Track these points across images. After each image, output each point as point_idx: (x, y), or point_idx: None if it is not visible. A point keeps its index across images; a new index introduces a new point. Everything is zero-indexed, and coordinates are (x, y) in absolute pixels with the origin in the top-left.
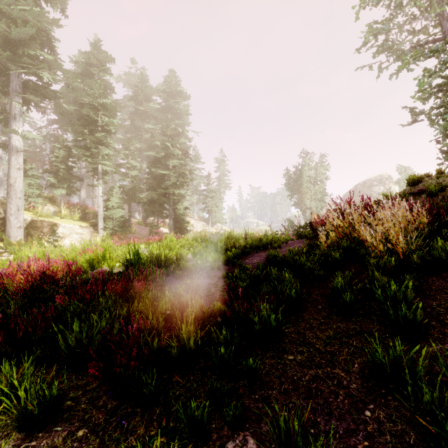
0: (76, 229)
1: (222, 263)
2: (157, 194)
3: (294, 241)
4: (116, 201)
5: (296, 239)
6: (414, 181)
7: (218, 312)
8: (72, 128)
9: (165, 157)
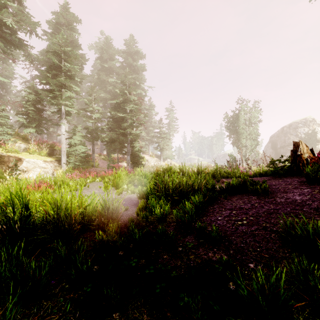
0: (40, 164)
1: (177, 224)
2: (117, 134)
3: (273, 181)
4: (78, 139)
5: (253, 174)
6: None
7: None
8: (43, 76)
9: (124, 103)
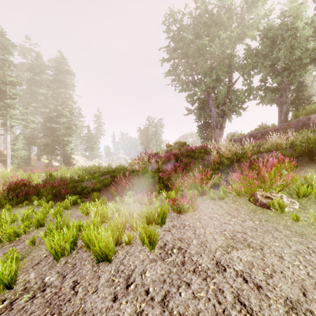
0: None
1: (92, 179)
2: (51, 139)
3: None
4: (21, 145)
5: None
6: (167, 146)
7: (86, 188)
8: None
9: (57, 115)
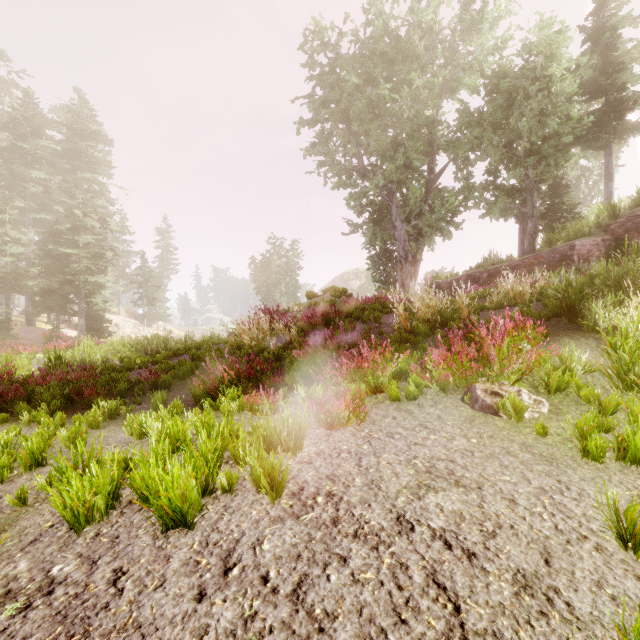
0: None
1: (151, 364)
2: (58, 281)
3: None
4: None
5: None
6: (309, 296)
7: (139, 383)
8: None
9: (72, 228)
